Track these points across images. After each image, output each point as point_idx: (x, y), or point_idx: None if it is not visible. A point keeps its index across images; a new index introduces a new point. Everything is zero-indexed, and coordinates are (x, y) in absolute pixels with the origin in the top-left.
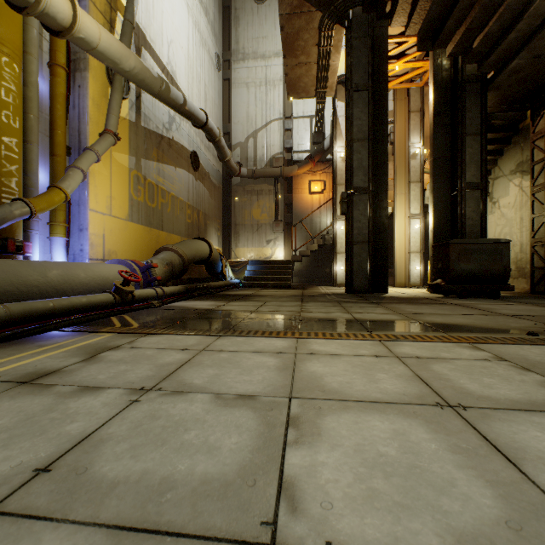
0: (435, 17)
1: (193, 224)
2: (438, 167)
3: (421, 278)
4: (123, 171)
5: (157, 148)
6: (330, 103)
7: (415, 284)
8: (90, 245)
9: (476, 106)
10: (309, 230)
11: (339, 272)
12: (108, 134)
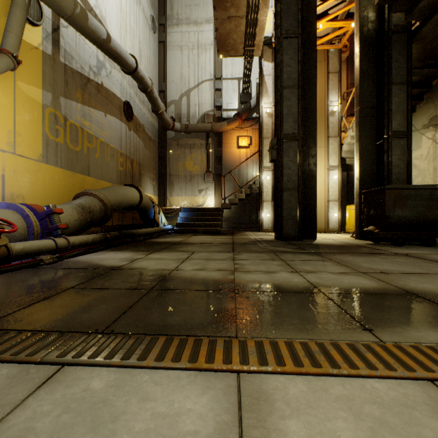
0: None
1: (126, 172)
2: (365, 116)
3: (338, 224)
4: (34, 106)
5: (83, 90)
6: (256, 67)
7: (333, 230)
8: None
9: (402, 56)
10: (237, 181)
11: (265, 219)
12: (3, 54)
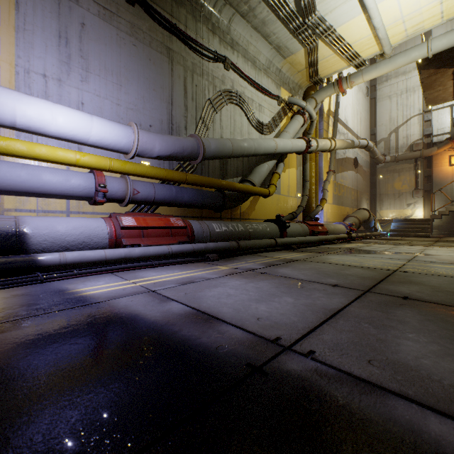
0: None
1: (354, 199)
2: None
3: None
4: (331, 183)
5: (341, 166)
6: None
7: None
8: (323, 216)
9: None
10: (449, 194)
11: None
12: (330, 172)
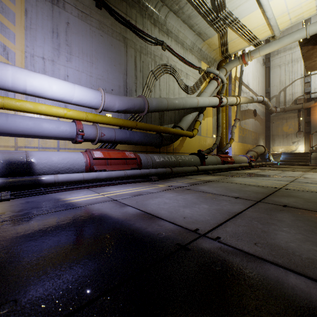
0: None
1: (254, 139)
2: None
3: None
4: (237, 127)
5: (244, 115)
6: None
7: None
8: (231, 151)
9: None
10: None
11: None
12: (236, 120)
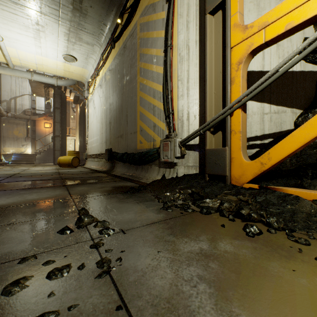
0: (75, 99)
1: None
2: (81, 132)
3: None
4: None
5: None
6: None
7: None
8: None
9: None
10: (44, 142)
11: None
12: None
